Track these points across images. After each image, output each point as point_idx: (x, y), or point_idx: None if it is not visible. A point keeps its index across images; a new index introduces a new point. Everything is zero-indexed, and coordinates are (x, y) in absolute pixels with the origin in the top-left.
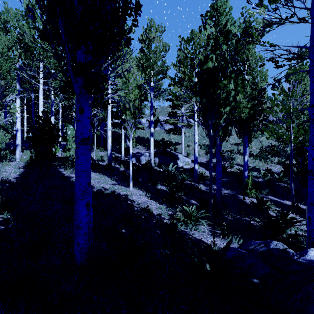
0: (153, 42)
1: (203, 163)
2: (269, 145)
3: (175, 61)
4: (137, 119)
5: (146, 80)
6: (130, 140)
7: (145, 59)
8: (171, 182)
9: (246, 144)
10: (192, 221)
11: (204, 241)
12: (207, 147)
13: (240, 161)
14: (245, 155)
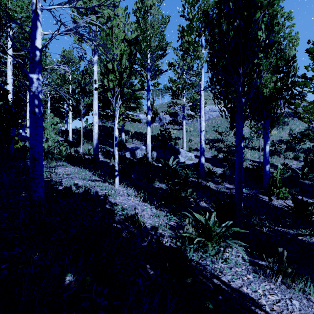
0: (150, 12)
1: (208, 158)
2: (280, 139)
3: (177, 29)
4: (125, 89)
5: (143, 65)
6: (116, 117)
7: (140, 30)
8: (173, 179)
9: (267, 131)
10: (213, 241)
11: (250, 295)
12: (211, 142)
13: (249, 156)
14: (265, 145)
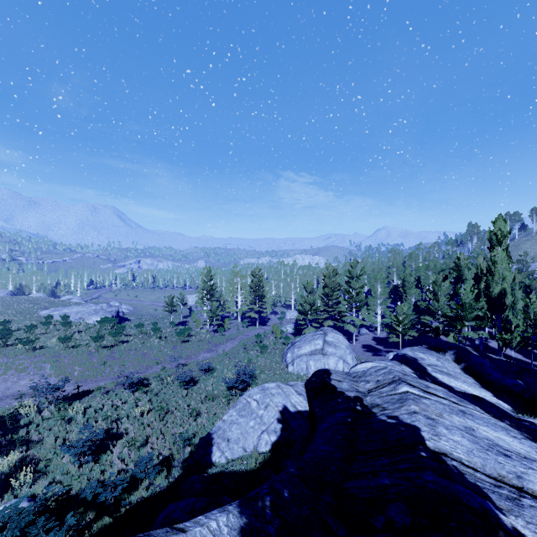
0: None
1: None
2: None
3: None
4: None
5: None
6: None
7: None
8: None
9: None
10: None
11: None
12: None
13: None
14: None
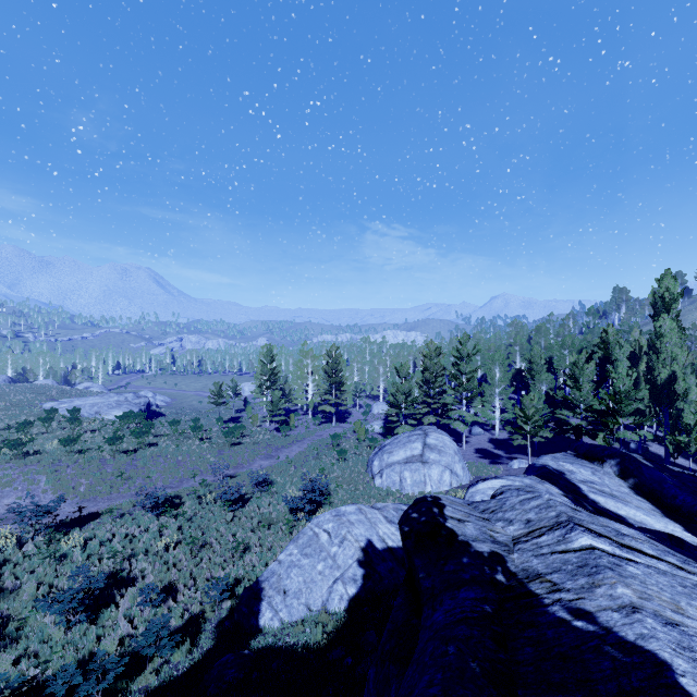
0: None
1: None
2: None
3: None
4: None
5: None
6: None
7: None
8: None
9: None
10: None
11: None
12: None
13: None
14: None
